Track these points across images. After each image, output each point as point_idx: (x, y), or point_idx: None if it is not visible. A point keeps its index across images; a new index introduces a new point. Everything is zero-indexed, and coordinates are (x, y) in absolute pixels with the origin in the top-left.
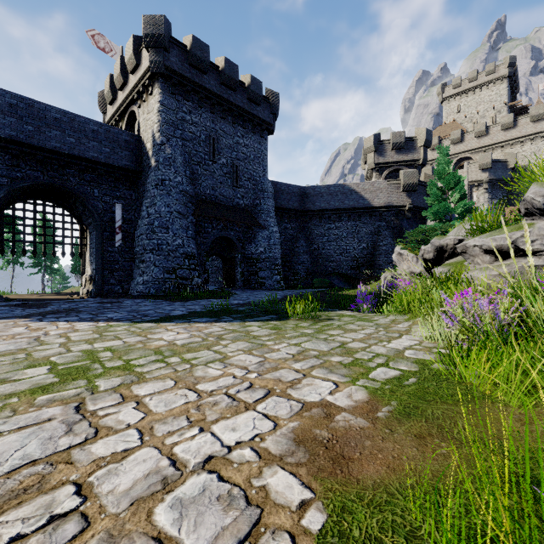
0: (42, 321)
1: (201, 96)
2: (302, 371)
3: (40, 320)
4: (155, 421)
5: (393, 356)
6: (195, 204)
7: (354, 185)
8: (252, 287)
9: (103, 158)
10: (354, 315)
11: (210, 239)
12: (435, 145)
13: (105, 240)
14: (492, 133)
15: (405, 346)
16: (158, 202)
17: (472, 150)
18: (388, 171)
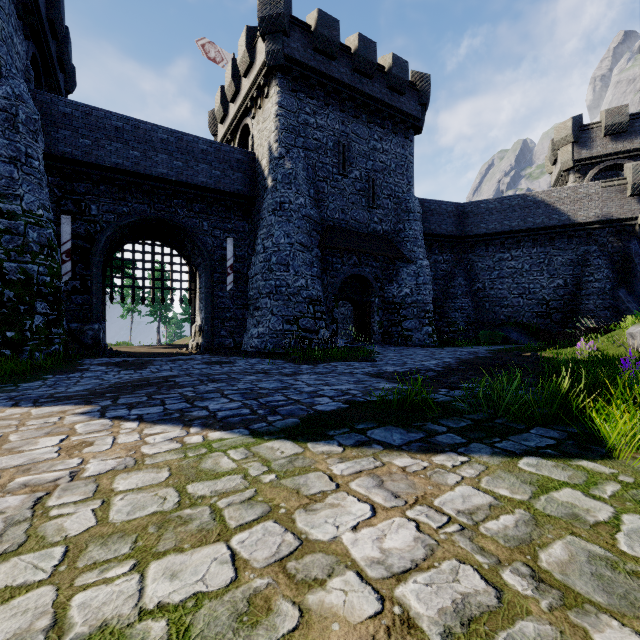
0: (103, 417)
1: (328, 90)
2: None
3: (101, 414)
4: None
5: None
6: (321, 233)
7: (543, 194)
8: (394, 342)
9: (213, 183)
10: None
11: (339, 278)
12: None
13: (215, 282)
14: None
15: None
16: (276, 232)
17: None
18: (597, 169)
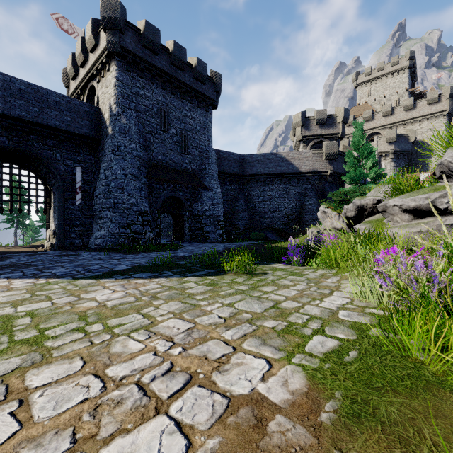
0: None
1: (153, 74)
2: (232, 342)
3: None
4: (28, 440)
5: (327, 319)
6: (148, 168)
7: (285, 154)
8: (198, 240)
9: (64, 126)
10: (286, 269)
11: (161, 198)
12: (351, 122)
13: (67, 199)
14: (396, 113)
15: (338, 305)
16: (114, 166)
17: (380, 127)
18: (313, 142)
